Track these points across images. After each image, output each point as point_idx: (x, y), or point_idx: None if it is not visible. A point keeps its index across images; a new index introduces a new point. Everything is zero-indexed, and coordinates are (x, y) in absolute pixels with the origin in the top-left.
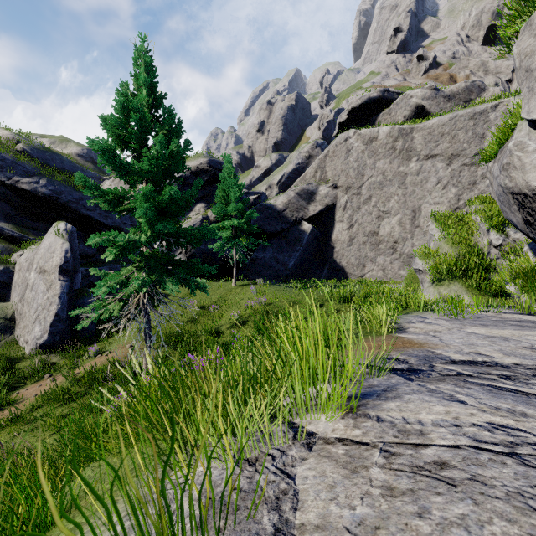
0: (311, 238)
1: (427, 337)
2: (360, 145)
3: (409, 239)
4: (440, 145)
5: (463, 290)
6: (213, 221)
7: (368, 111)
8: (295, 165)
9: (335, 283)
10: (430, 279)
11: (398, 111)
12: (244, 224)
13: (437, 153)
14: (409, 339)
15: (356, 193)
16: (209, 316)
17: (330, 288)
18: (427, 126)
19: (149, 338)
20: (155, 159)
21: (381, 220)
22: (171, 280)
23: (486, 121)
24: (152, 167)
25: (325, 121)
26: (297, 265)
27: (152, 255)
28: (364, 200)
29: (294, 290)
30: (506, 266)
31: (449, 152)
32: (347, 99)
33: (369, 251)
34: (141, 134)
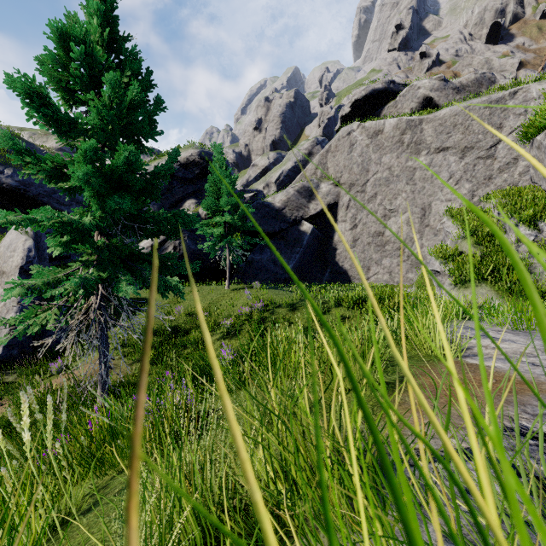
0: (311, 239)
1: (524, 366)
2: (364, 138)
3: (418, 240)
4: (452, 137)
5: (492, 293)
6: (204, 219)
7: (373, 104)
8: (294, 162)
9: (338, 287)
10: (453, 281)
11: (404, 104)
12: (239, 221)
13: (449, 146)
14: (500, 371)
15: (360, 190)
16: (198, 325)
17: (336, 292)
18: (438, 117)
19: (105, 358)
20: (107, 110)
21: (387, 219)
22: (128, 278)
23: (503, 109)
24: (105, 124)
25: (325, 118)
26: (297, 268)
27: (107, 245)
28: (369, 198)
29: (295, 294)
30: (540, 266)
31: (462, 144)
32: (349, 95)
33: (374, 253)
34: (90, 80)
